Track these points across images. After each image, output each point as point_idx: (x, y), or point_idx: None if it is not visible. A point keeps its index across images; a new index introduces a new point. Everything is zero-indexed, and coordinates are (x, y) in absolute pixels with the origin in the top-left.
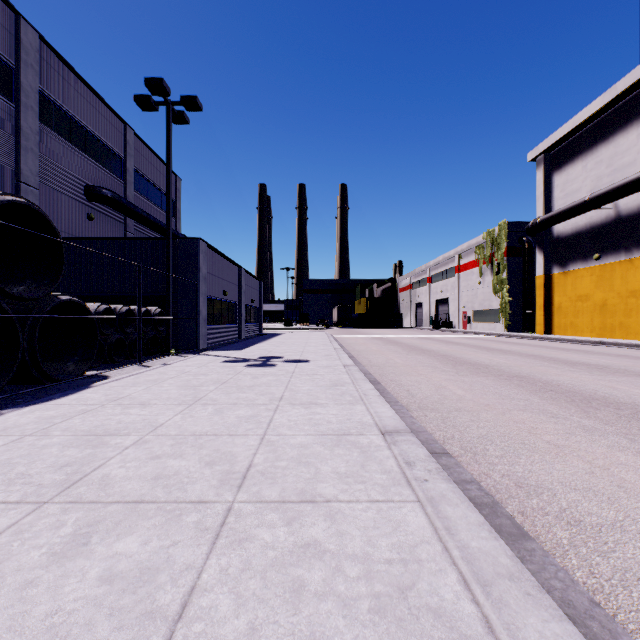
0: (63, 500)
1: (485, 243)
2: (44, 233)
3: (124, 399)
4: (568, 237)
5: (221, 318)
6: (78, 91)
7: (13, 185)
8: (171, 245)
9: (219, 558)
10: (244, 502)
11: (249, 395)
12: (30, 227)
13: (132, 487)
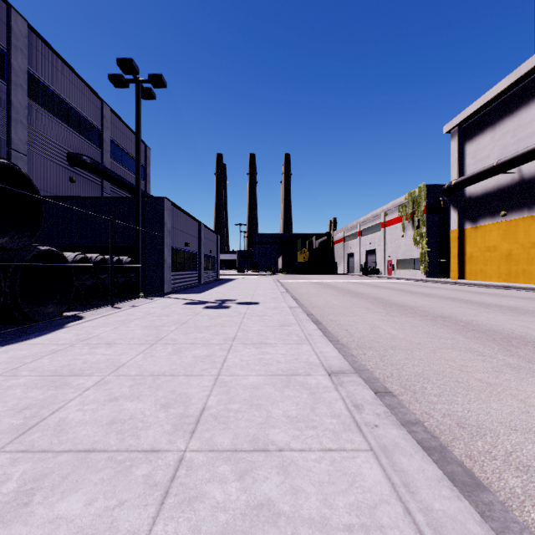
0: (14, 448)
1: (407, 202)
2: (25, 191)
3: (92, 339)
4: (478, 197)
5: (184, 266)
6: (61, 72)
7: (5, 152)
8: (140, 203)
9: (166, 523)
10: (196, 451)
11: (205, 335)
12: (13, 185)
13: (86, 433)
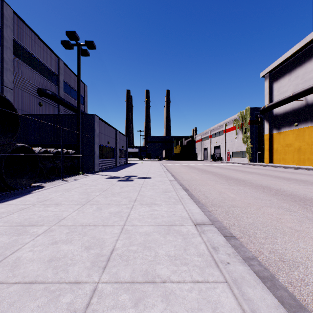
0: None
1: (238, 118)
2: (8, 109)
3: (47, 201)
4: (281, 115)
5: (106, 155)
6: (34, 40)
7: None
8: (80, 118)
9: None
10: (105, 283)
11: (117, 198)
12: (0, 106)
13: (32, 268)
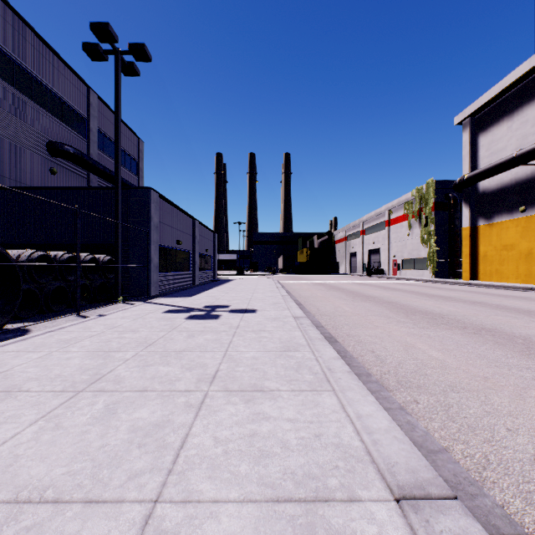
0: None
1: (414, 199)
2: None
3: None
4: (493, 192)
5: (175, 266)
6: (40, 52)
7: None
8: (120, 193)
9: None
10: None
11: (172, 370)
12: None
13: None
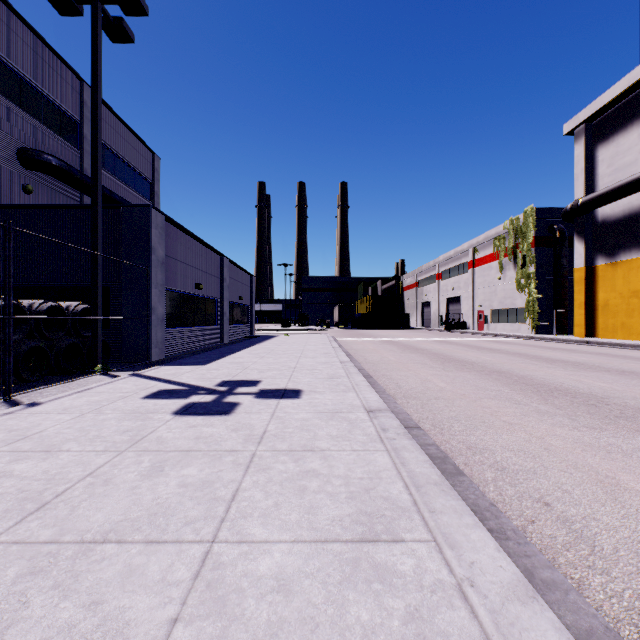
0: None
1: (506, 233)
2: None
3: None
4: (618, 221)
5: (194, 318)
6: (7, 24)
7: None
8: (100, 210)
9: None
10: None
11: None
12: None
13: None
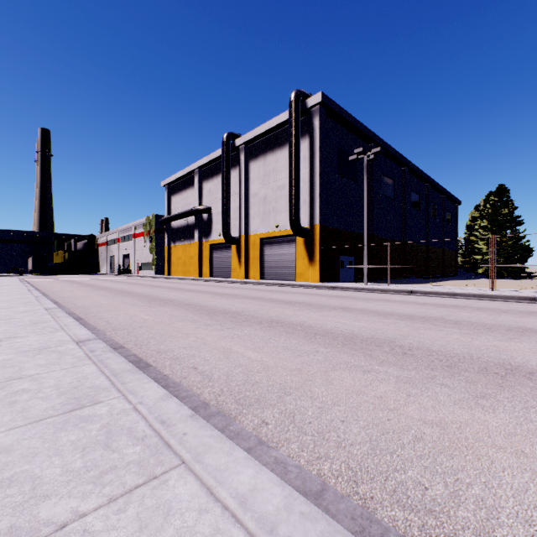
0: None
1: (147, 223)
2: None
3: None
4: (176, 229)
5: None
6: None
7: None
8: None
9: None
10: None
11: None
12: None
13: None
